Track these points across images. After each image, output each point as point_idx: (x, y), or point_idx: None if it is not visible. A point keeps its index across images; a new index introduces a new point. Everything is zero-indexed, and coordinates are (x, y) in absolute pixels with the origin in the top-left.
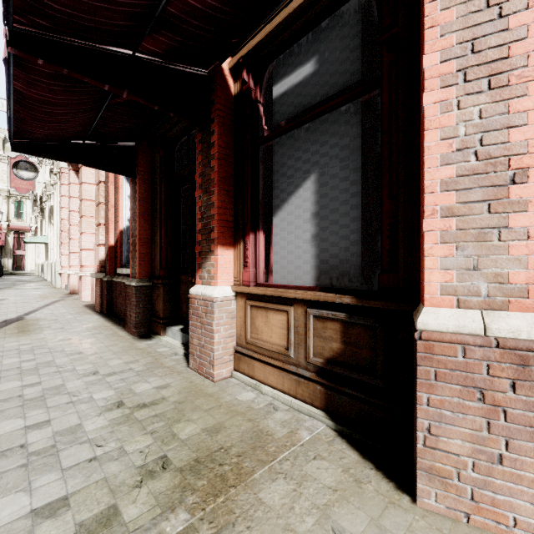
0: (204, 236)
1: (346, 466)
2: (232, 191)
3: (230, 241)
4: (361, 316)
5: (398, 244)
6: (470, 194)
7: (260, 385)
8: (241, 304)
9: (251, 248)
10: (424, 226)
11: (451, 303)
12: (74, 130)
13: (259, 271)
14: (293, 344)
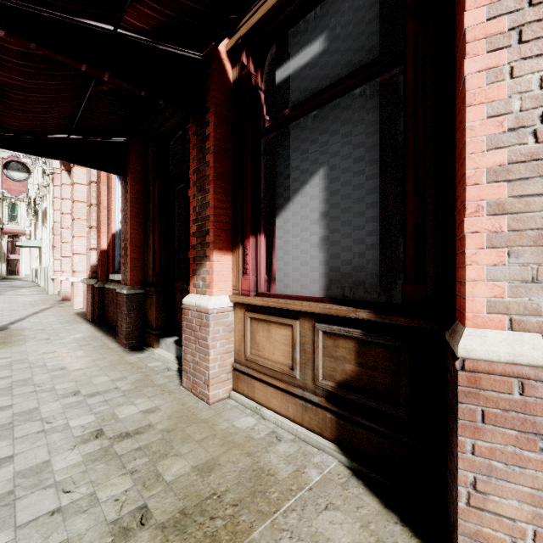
0: (198, 239)
1: (365, 520)
2: (230, 189)
3: (228, 245)
4: (380, 334)
5: (426, 249)
6: (527, 186)
7: (261, 409)
8: (240, 316)
9: (251, 253)
10: (466, 226)
11: (502, 323)
12: (56, 122)
13: (260, 279)
14: (299, 363)
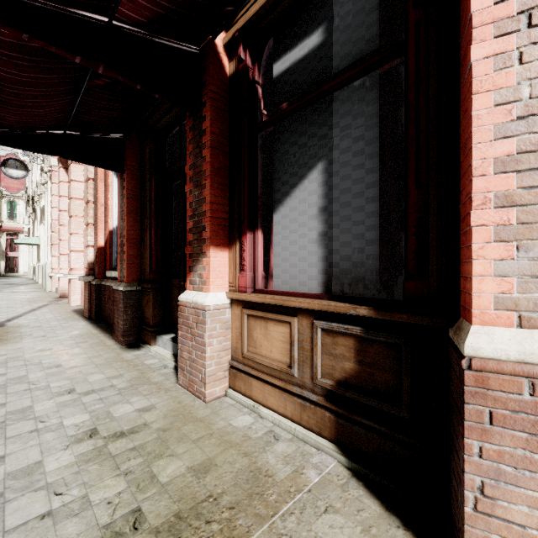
0: (195, 236)
1: (366, 524)
2: (227, 184)
3: (225, 241)
4: (381, 332)
5: (428, 244)
6: (537, 176)
7: (259, 408)
8: (237, 313)
9: (248, 249)
10: (472, 219)
11: (510, 321)
12: (51, 117)
13: (257, 275)
14: (297, 361)
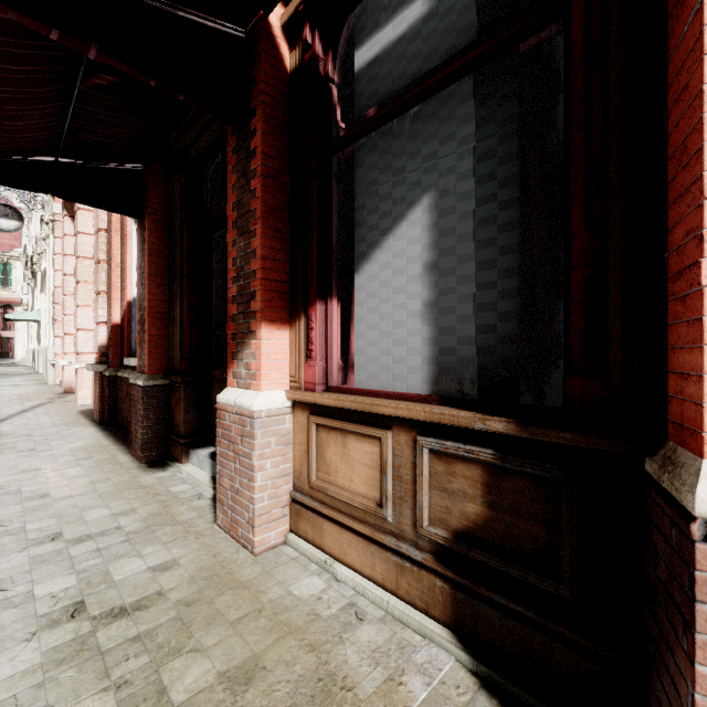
0: (240, 307)
1: None
2: (287, 232)
3: (284, 315)
4: (527, 458)
5: (607, 318)
6: None
7: (333, 565)
8: (302, 422)
9: (318, 326)
10: (705, 273)
11: None
12: (33, 136)
13: (331, 366)
14: (391, 497)
